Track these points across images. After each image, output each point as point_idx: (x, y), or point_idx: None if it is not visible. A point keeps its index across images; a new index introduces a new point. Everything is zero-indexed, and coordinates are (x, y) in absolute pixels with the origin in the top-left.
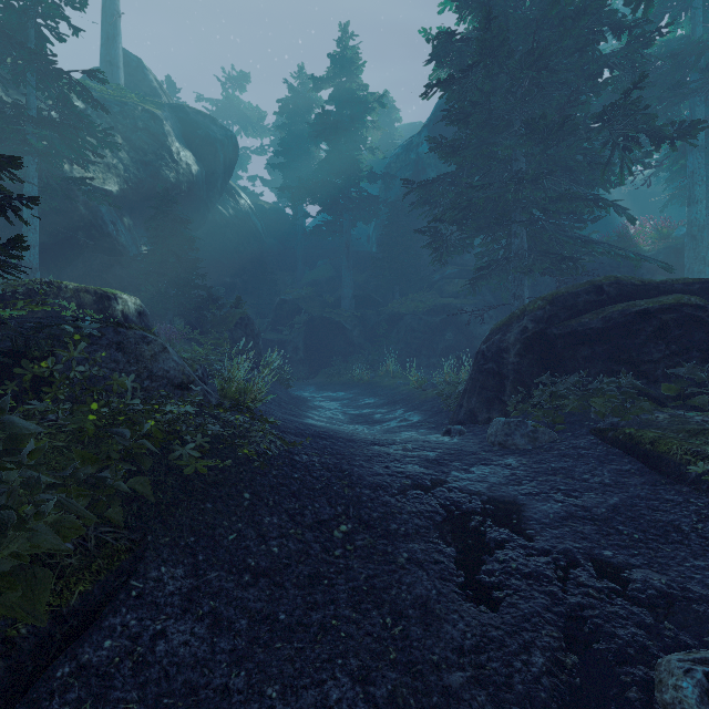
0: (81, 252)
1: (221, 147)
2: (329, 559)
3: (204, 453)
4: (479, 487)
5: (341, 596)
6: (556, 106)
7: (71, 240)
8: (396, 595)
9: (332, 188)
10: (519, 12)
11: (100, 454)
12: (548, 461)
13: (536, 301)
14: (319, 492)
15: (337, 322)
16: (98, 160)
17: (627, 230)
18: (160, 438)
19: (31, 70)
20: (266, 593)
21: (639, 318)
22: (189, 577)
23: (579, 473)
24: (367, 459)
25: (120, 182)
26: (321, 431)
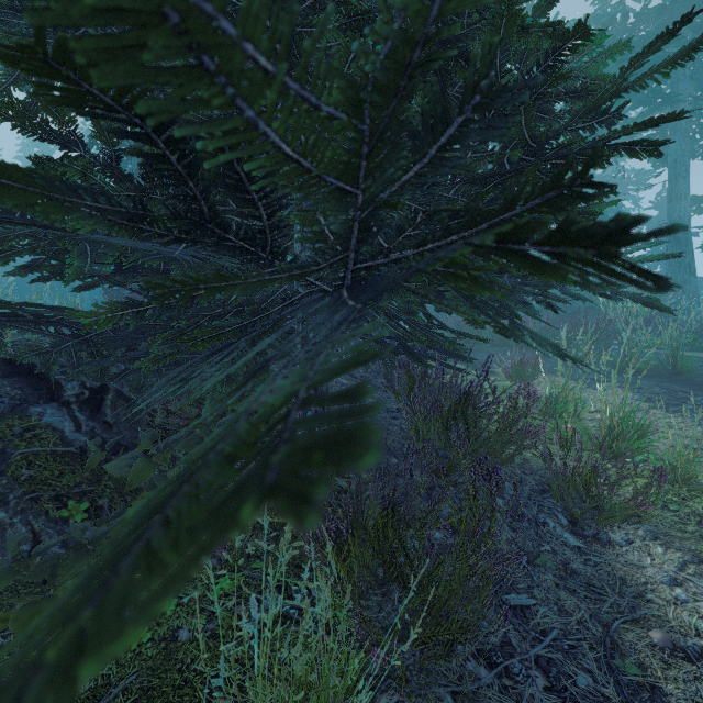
0: None
1: None
2: None
3: None
4: None
5: None
6: None
7: None
8: None
9: None
10: None
11: None
12: None
13: None
14: None
15: None
16: None
17: None
18: None
19: None
20: None
21: None
22: None
23: None
24: None
25: None
26: None
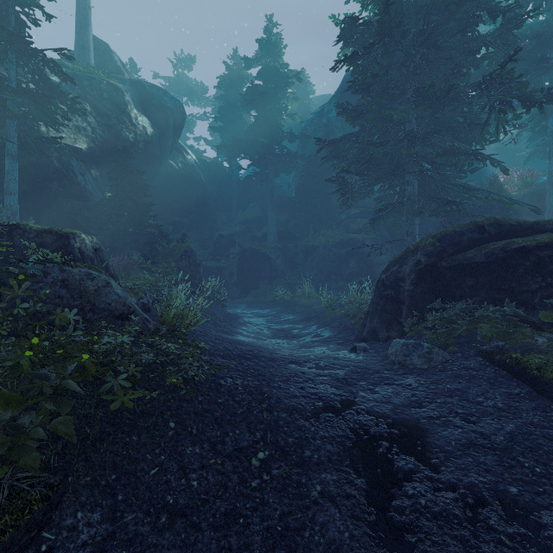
0: (55, 197)
1: (171, 114)
2: (246, 492)
3: (135, 383)
4: (384, 409)
5: (255, 539)
6: (442, 78)
7: (47, 188)
8: (309, 538)
9: (260, 146)
10: (411, 0)
11: (33, 390)
12: (444, 381)
13: (428, 239)
14: (240, 417)
15: (263, 253)
16: (70, 123)
17: (497, 179)
18: (92, 371)
19: (11, 49)
20: (181, 537)
21: (518, 254)
22: (106, 522)
23: (473, 395)
24: (284, 379)
25: (88, 141)
26: (247, 350)
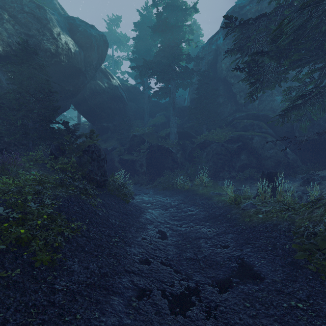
0: None
1: (94, 40)
2: None
3: None
4: None
5: None
6: None
7: None
8: None
9: (164, 66)
10: None
11: None
12: None
13: None
14: None
15: (167, 148)
16: None
17: None
18: None
19: None
20: None
21: None
22: None
23: None
24: None
25: (3, 44)
26: None
